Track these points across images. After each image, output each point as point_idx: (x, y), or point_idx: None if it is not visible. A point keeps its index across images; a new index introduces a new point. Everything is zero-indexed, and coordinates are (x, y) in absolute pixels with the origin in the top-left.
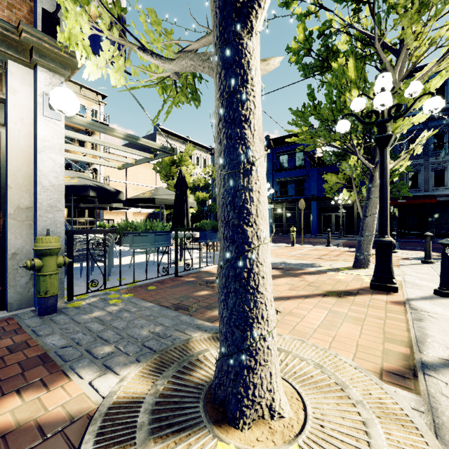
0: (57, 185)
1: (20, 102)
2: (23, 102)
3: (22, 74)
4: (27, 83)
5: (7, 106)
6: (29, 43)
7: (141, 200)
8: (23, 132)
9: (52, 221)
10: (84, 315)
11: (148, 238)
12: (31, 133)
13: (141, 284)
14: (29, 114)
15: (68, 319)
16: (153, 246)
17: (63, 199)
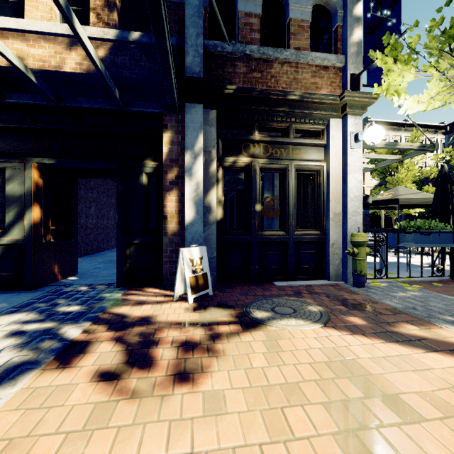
0: (357, 196)
1: (335, 143)
2: (337, 142)
3: (336, 124)
4: (338, 129)
5: (329, 149)
6: (344, 103)
7: (381, 202)
8: (337, 163)
9: (355, 222)
10: (392, 293)
11: (429, 238)
12: (340, 162)
13: (415, 280)
14: (339, 149)
15: (382, 293)
16: (434, 245)
17: (361, 206)
